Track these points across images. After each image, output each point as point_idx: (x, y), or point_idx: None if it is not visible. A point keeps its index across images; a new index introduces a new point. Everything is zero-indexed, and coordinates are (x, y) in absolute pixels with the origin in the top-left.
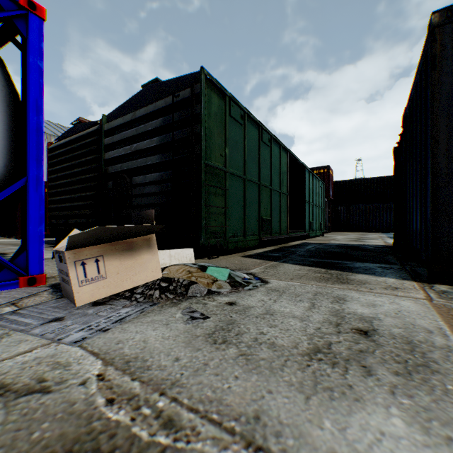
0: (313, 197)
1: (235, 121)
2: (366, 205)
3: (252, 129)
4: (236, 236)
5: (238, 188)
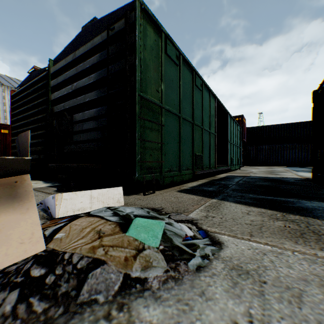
0: (233, 138)
1: (171, 60)
2: (270, 145)
3: (186, 72)
4: (171, 171)
5: (174, 125)
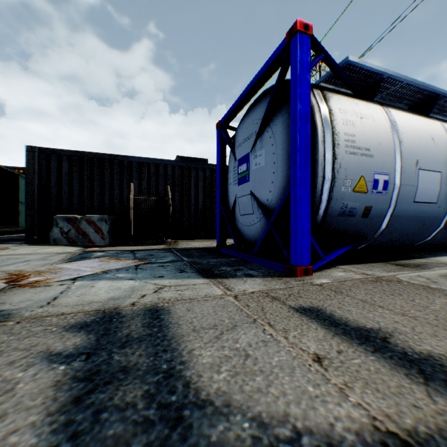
0: None
1: None
2: None
3: None
4: None
5: None
